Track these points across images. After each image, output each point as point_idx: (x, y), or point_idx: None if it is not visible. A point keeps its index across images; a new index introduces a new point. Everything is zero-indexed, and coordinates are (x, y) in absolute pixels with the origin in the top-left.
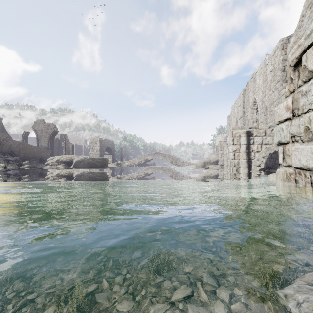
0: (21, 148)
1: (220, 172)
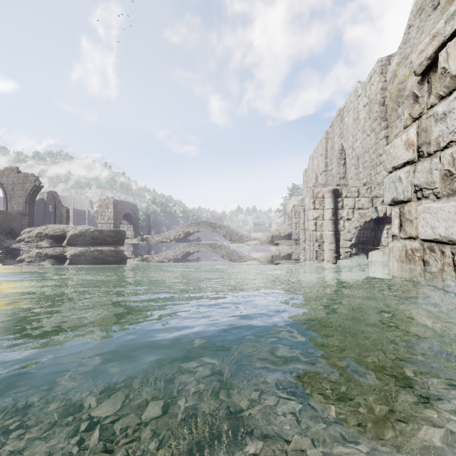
0: None
1: (295, 250)
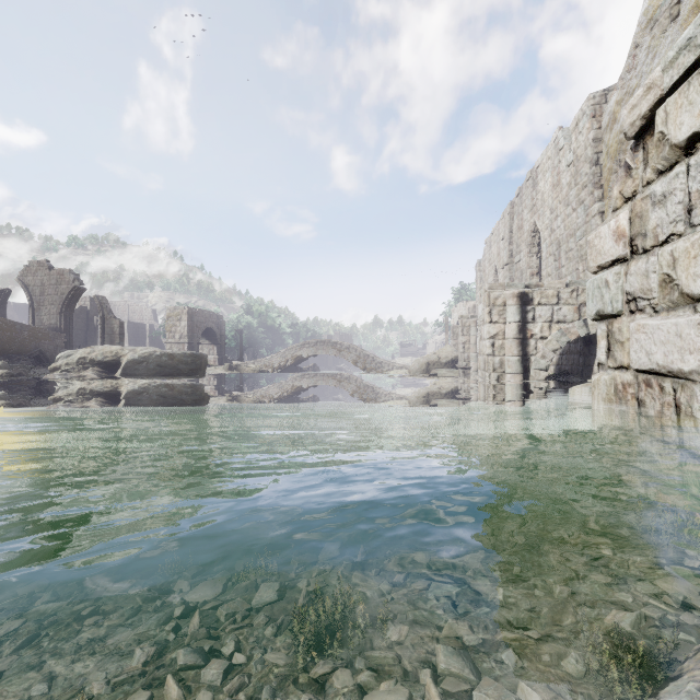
0: None
1: (462, 385)
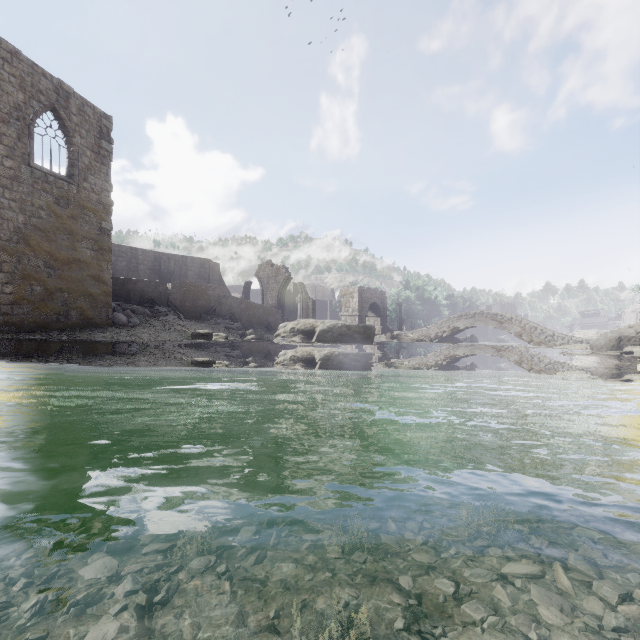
0: (243, 309)
1: None
